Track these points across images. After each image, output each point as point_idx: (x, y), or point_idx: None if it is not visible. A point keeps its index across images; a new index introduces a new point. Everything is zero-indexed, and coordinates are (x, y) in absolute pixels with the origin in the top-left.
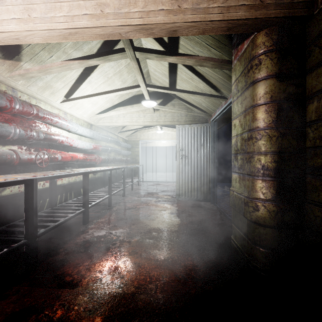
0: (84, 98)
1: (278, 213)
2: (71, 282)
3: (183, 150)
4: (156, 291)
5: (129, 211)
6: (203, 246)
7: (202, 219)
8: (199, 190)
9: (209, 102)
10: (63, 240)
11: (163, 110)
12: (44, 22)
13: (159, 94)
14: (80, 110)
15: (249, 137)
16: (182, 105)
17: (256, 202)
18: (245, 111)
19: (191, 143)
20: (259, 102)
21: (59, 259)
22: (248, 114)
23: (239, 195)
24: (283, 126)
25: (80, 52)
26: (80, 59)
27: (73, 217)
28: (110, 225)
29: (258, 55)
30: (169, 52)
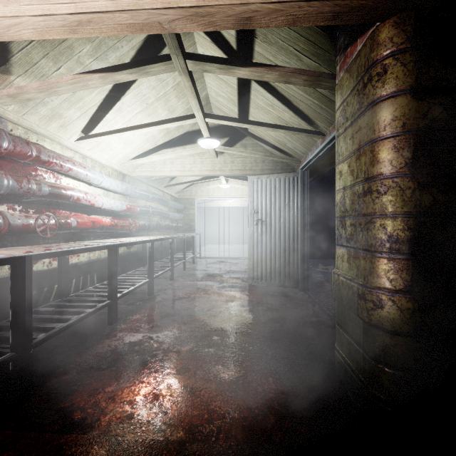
0: (111, 135)
1: (416, 312)
2: (83, 421)
3: (259, 212)
4: (219, 437)
5: (178, 303)
6: (290, 359)
7: (288, 315)
8: (282, 271)
9: (298, 142)
10: (76, 350)
11: (229, 153)
12: (37, 3)
13: (224, 131)
14: (107, 152)
15: (366, 190)
16: (257, 147)
17: (379, 293)
18: (358, 149)
19: (270, 202)
20: (384, 134)
21: (66, 381)
22: (364, 154)
23: (348, 282)
24: (422, 172)
25: (104, 63)
26: (102, 71)
27: (93, 313)
28: (150, 325)
29: (382, 59)
30: (238, 60)
